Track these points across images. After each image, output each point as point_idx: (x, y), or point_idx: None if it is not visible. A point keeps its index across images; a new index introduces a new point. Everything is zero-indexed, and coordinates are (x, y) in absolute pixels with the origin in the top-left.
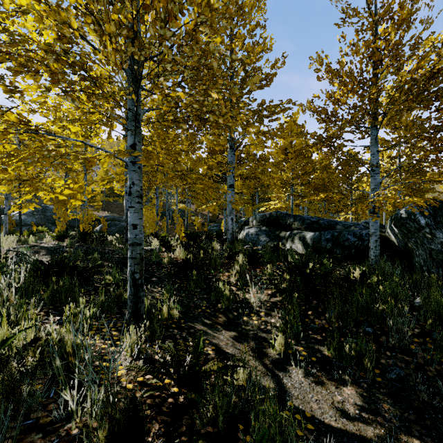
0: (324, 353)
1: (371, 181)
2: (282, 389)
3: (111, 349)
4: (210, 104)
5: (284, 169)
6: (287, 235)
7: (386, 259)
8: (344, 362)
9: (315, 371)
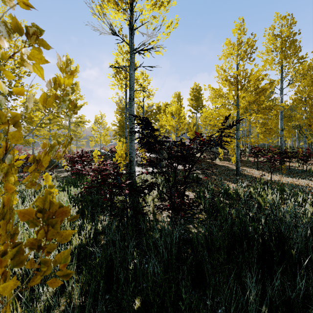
0: None
1: None
2: None
3: None
4: None
5: None
6: None
7: None
8: None
9: None
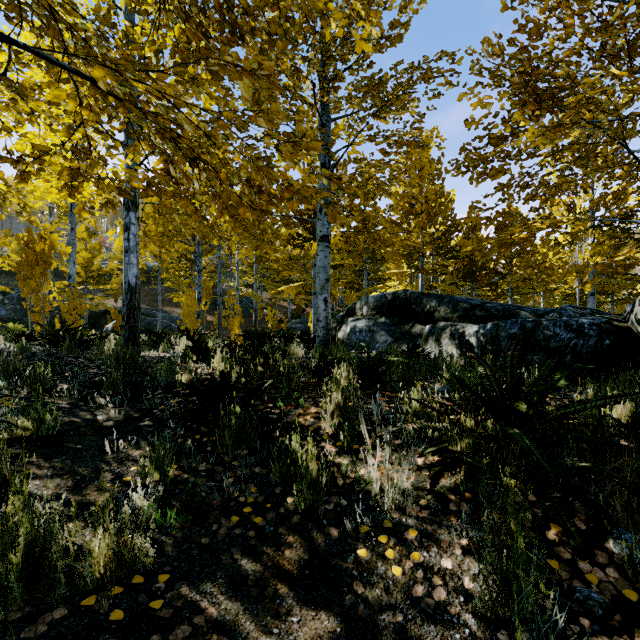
0: None
1: None
2: None
3: None
4: None
5: (410, 230)
6: (426, 331)
7: None
8: None
9: None
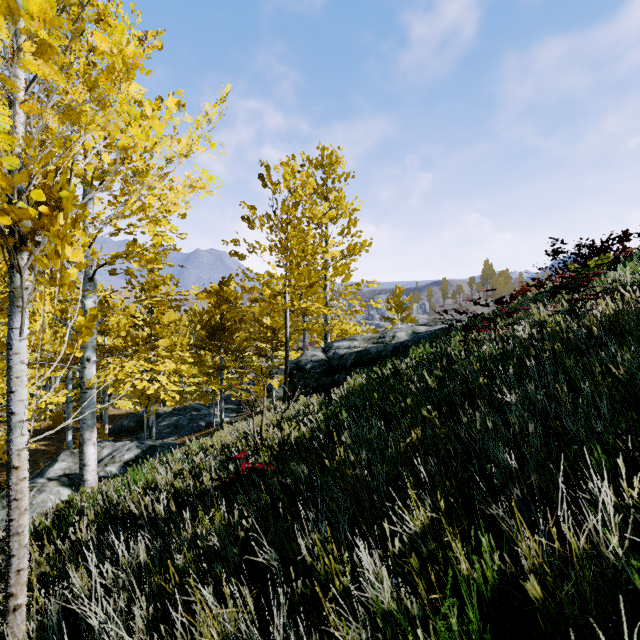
0: None
1: None
2: None
3: None
4: None
5: None
6: None
7: None
8: None
9: None
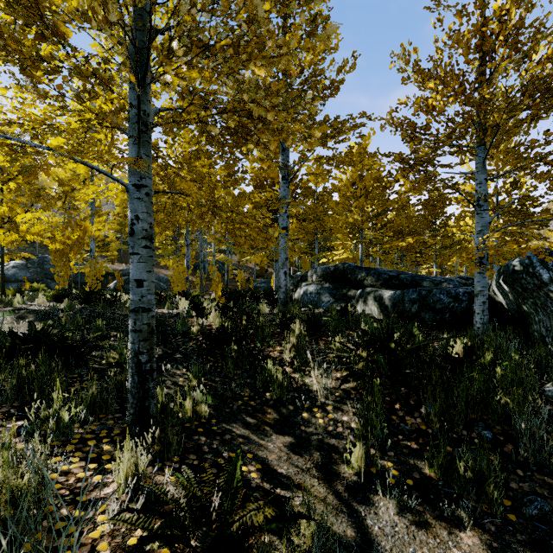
0: (425, 471)
1: (477, 221)
2: (365, 538)
3: (95, 480)
4: (252, 89)
5: (352, 210)
6: (358, 294)
7: (492, 327)
8: (456, 488)
9: (414, 503)
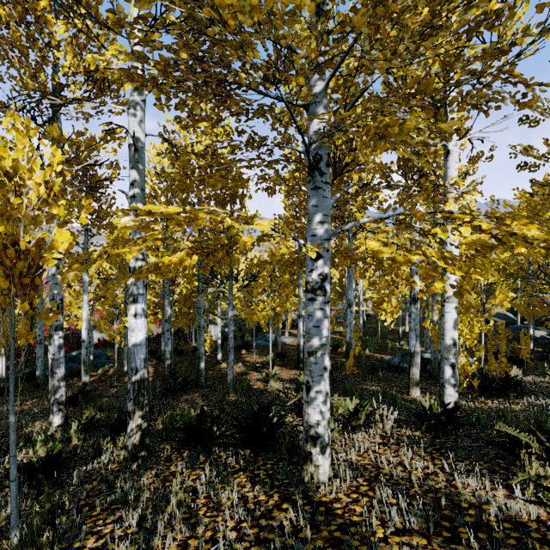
0: None
1: None
2: None
3: None
4: None
5: None
6: None
7: None
8: None
9: None
